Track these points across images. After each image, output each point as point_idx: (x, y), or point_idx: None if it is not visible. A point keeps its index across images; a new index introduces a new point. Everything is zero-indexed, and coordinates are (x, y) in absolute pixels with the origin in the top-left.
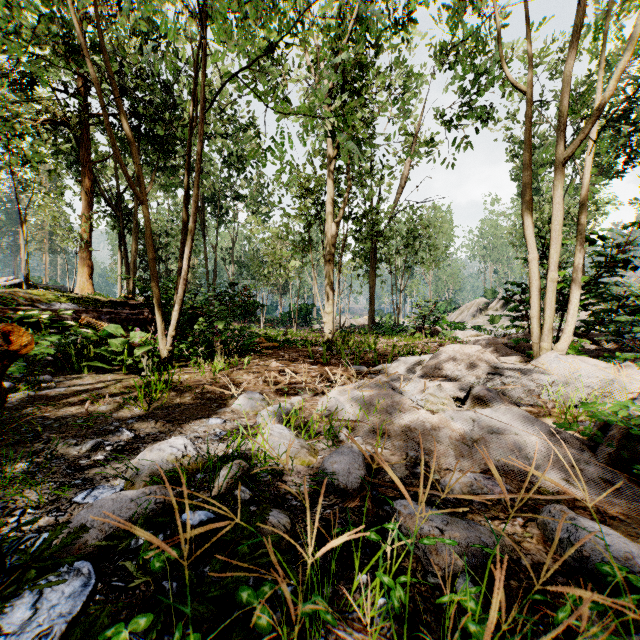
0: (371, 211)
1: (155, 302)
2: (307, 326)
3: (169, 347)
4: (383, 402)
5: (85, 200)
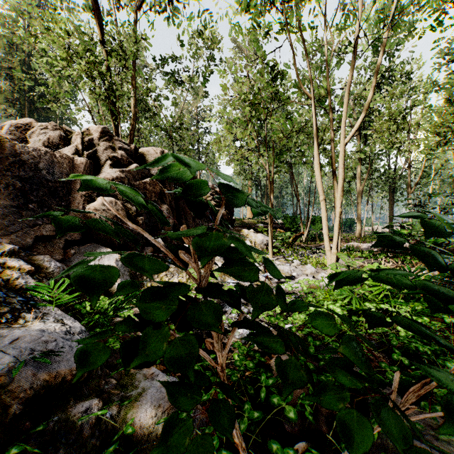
0: (385, 173)
1: (301, 225)
2: (351, 232)
3: (305, 237)
4: (354, 244)
5: (250, 181)
